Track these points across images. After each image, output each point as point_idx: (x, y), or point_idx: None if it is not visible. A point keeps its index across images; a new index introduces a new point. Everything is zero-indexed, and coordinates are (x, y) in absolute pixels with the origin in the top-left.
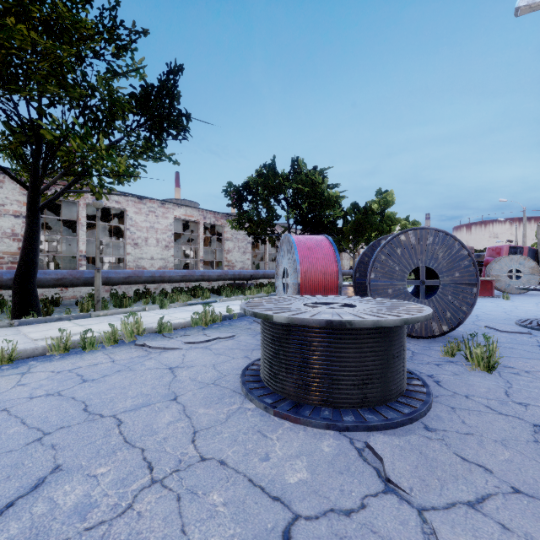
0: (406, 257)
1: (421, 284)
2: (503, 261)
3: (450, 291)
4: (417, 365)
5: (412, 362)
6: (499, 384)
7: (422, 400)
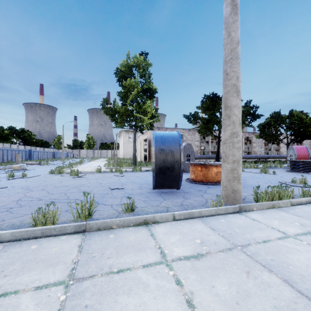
0: None
1: None
2: None
3: None
4: None
5: None
6: None
7: None
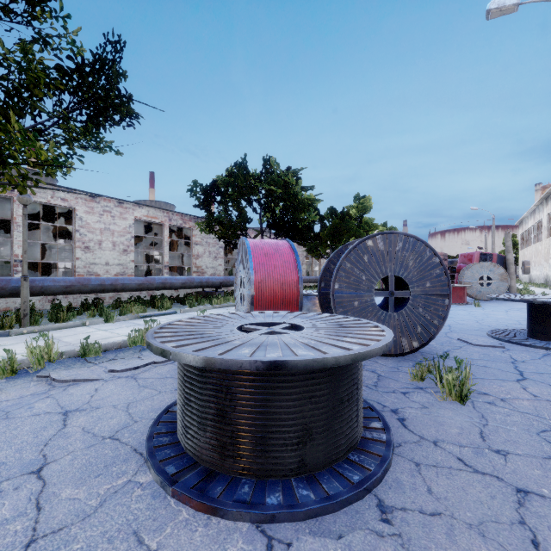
0: (373, 265)
1: (390, 296)
2: (474, 267)
3: (421, 303)
4: (381, 395)
5: (376, 390)
6: (472, 420)
7: (379, 455)
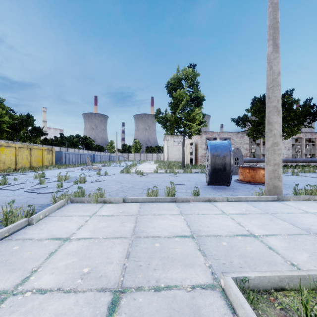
0: None
1: None
2: None
3: None
4: None
5: None
6: None
7: None
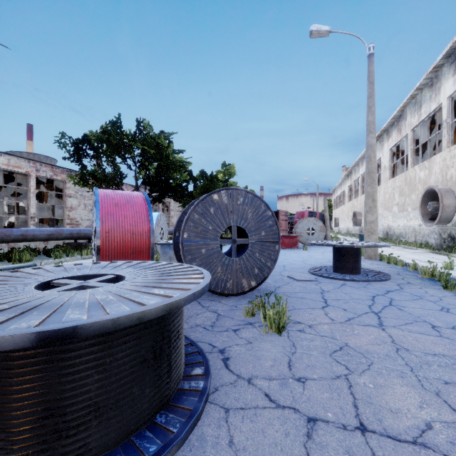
0: (219, 217)
1: (233, 243)
2: (304, 221)
3: (258, 249)
4: (214, 335)
5: (211, 331)
6: (285, 350)
7: (190, 409)
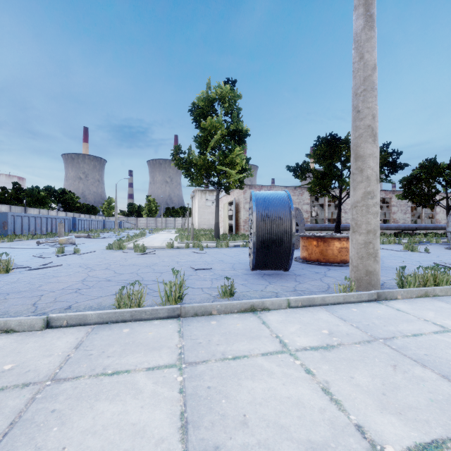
0: None
1: None
2: None
3: None
4: None
5: None
6: None
7: None
